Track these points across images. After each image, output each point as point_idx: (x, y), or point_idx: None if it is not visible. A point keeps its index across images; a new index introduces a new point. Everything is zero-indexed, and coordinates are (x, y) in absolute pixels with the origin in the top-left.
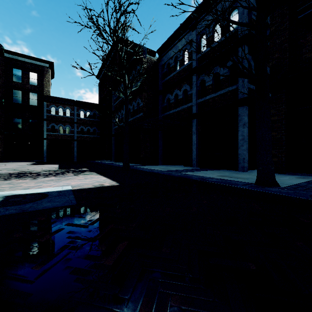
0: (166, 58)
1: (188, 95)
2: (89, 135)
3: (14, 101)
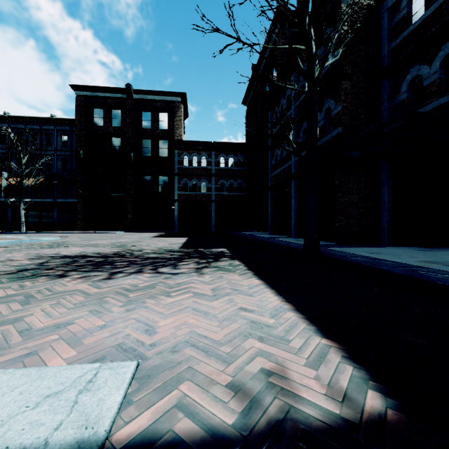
0: None
1: None
2: (233, 193)
3: (144, 153)
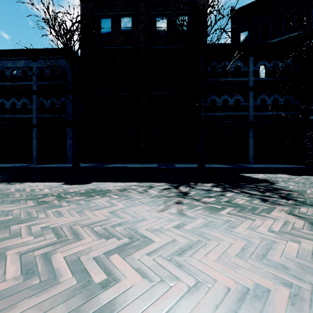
0: (0, 64)
1: (28, 108)
2: None
3: None
